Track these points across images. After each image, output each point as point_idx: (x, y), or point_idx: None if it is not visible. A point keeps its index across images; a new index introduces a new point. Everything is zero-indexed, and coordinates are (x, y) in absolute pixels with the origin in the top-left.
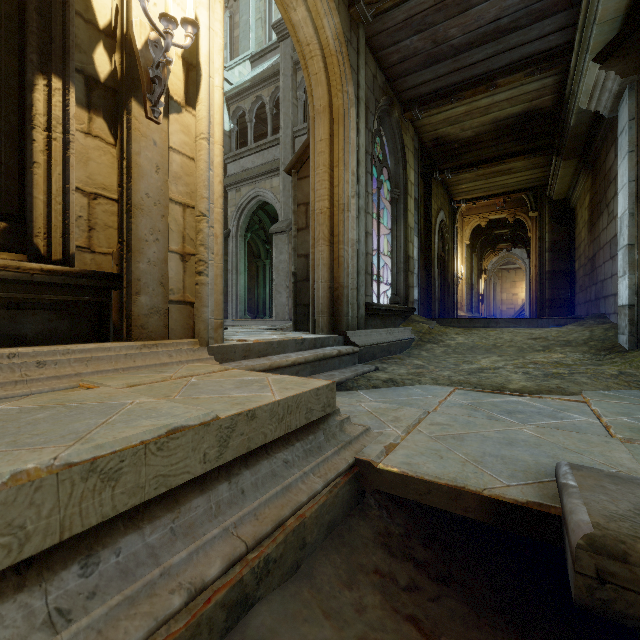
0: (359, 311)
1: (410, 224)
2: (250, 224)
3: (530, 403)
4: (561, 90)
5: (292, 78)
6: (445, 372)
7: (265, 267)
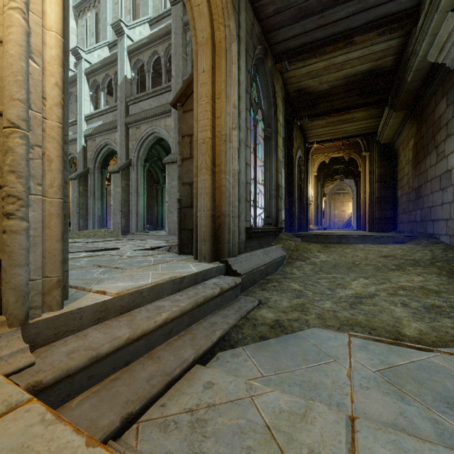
0: (240, 237)
1: (279, 158)
2: (150, 156)
3: (452, 371)
4: (401, 52)
5: (182, 36)
6: (326, 303)
7: (163, 190)
